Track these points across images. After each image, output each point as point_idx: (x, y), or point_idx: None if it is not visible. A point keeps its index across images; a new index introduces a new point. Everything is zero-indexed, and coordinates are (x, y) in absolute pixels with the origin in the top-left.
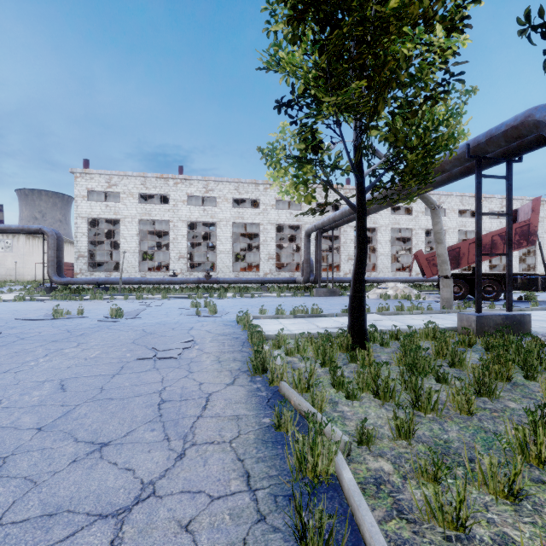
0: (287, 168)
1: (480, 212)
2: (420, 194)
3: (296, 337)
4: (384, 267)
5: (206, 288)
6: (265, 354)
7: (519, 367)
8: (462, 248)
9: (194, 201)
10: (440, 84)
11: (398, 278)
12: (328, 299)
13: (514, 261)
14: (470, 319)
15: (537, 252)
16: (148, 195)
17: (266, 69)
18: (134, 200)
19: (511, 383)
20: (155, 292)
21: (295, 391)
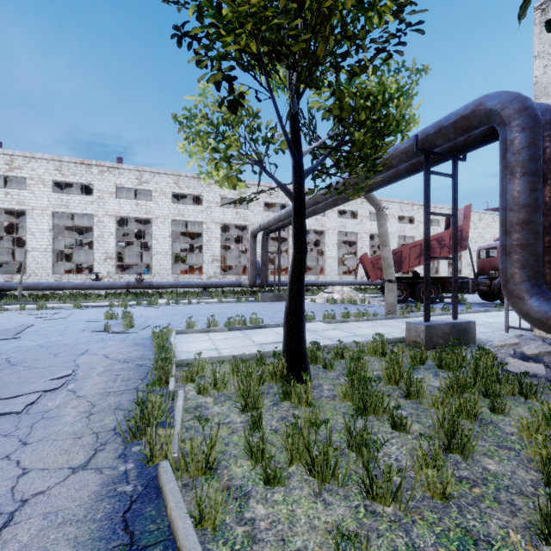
0: (202, 137)
1: (428, 212)
2: (366, 193)
3: (213, 367)
4: (331, 270)
5: (137, 294)
6: (152, 406)
7: (480, 393)
8: (404, 252)
9: (128, 195)
10: (395, 34)
11: (345, 281)
12: (274, 304)
13: (444, 265)
14: (419, 329)
15: (462, 257)
16: (67, 184)
17: (177, 4)
18: (45, 189)
19: (478, 421)
20: (69, 299)
21: (185, 475)
